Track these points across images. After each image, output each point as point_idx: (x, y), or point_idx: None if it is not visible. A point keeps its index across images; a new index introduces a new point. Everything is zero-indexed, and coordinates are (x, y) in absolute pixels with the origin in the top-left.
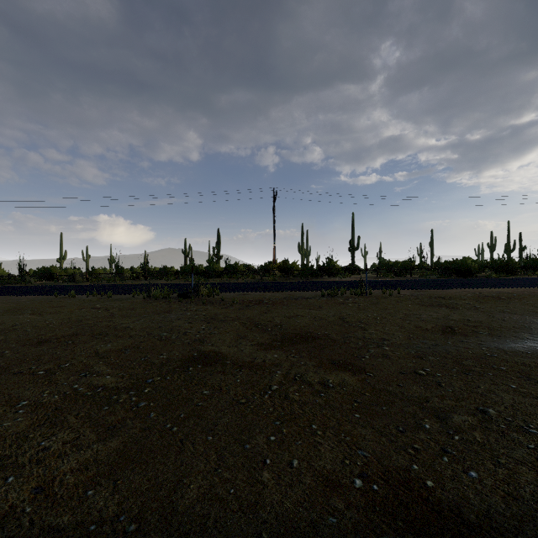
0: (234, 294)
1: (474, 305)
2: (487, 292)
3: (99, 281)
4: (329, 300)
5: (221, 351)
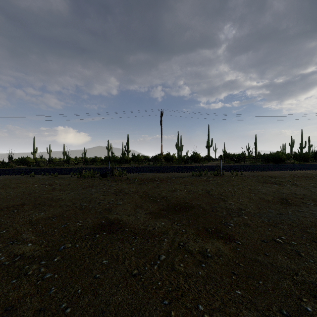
0: (136, 174)
1: (294, 182)
2: (298, 173)
3: (54, 165)
4: (197, 178)
5: (122, 219)
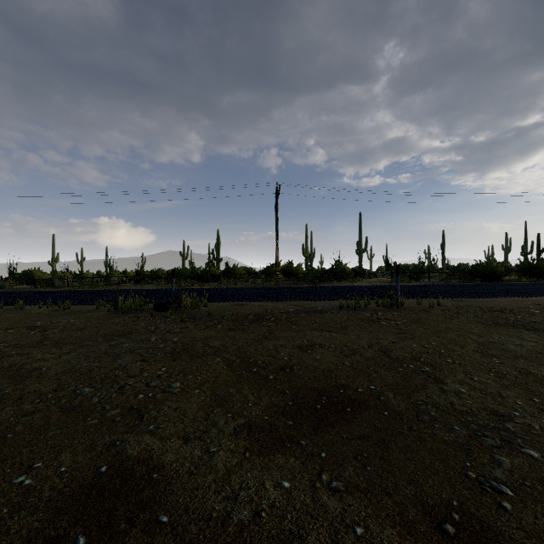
0: (228, 305)
1: None
2: None
3: (81, 285)
4: (353, 315)
5: (162, 461)
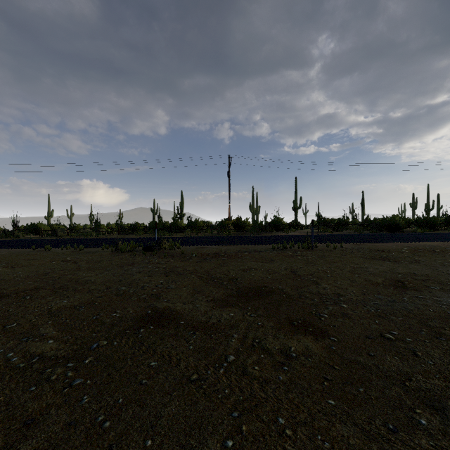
0: (194, 247)
1: (414, 258)
2: (421, 246)
3: (78, 235)
4: (280, 253)
5: (176, 309)
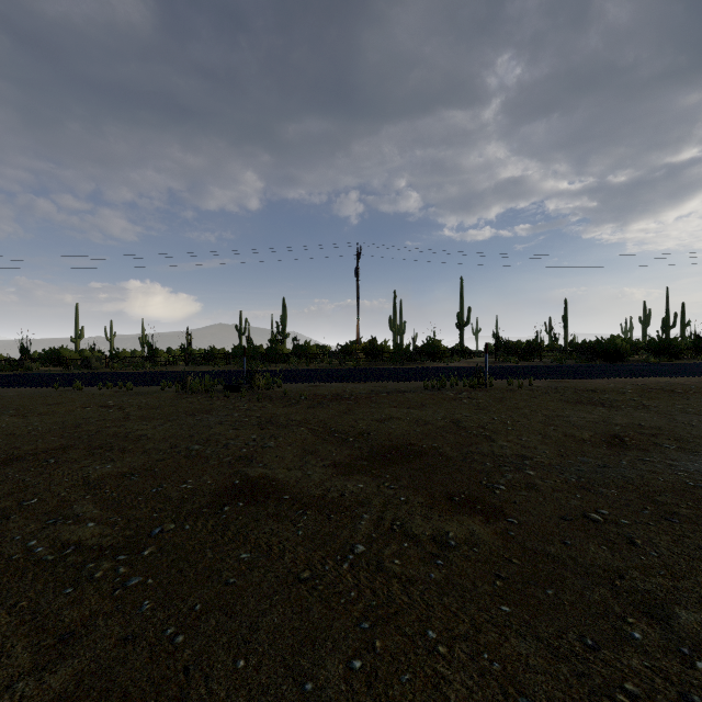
0: (303, 386)
1: (641, 402)
2: (653, 384)
3: (123, 367)
4: (435, 395)
5: (277, 477)
